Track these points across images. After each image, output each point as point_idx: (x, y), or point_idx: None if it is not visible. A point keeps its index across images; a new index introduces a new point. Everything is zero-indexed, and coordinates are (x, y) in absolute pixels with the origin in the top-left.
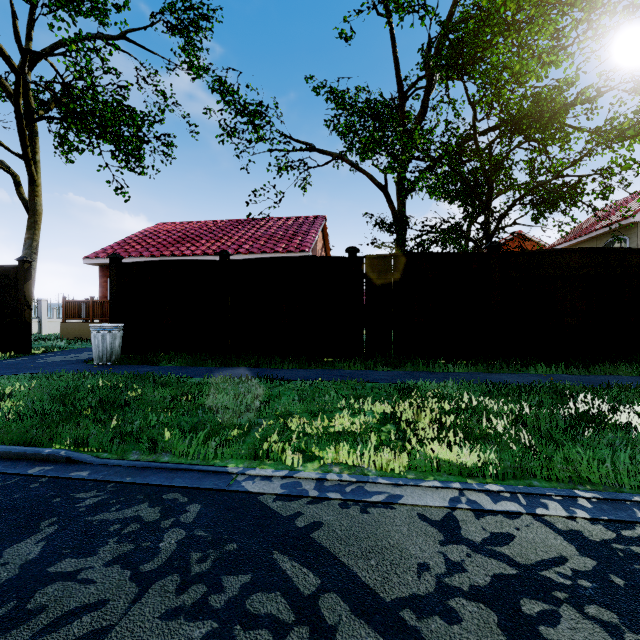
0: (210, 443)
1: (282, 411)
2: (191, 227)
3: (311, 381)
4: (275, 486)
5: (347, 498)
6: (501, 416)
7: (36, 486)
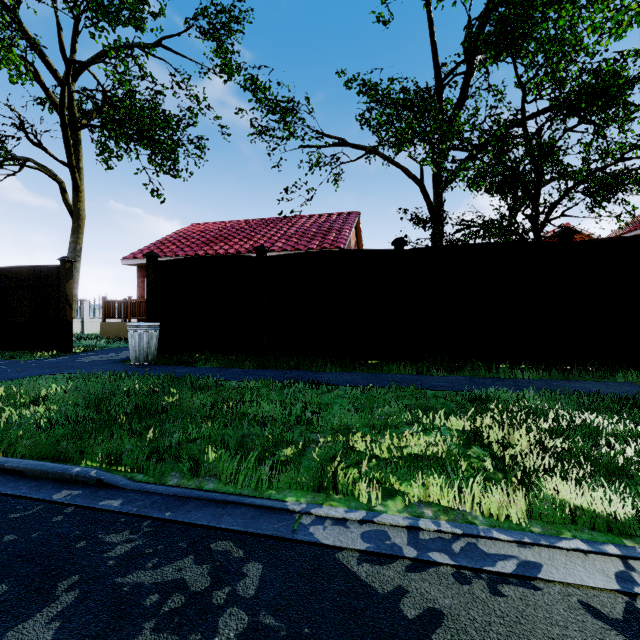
0: (263, 468)
1: (340, 425)
2: (224, 227)
3: (361, 387)
4: (354, 536)
5: (460, 564)
6: (622, 440)
7: (59, 520)
